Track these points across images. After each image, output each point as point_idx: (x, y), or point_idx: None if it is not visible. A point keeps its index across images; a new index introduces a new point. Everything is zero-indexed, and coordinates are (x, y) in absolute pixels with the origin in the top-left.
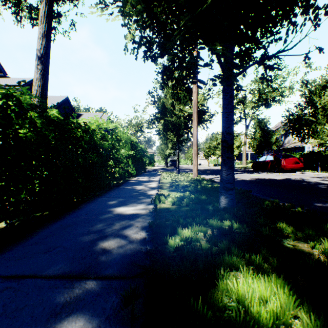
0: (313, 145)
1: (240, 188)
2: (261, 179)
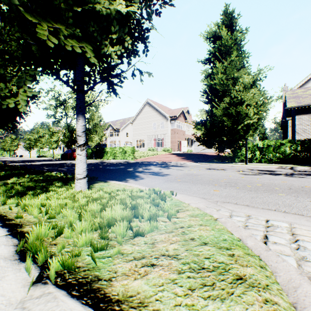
0: (111, 144)
1: (15, 165)
2: (48, 163)
